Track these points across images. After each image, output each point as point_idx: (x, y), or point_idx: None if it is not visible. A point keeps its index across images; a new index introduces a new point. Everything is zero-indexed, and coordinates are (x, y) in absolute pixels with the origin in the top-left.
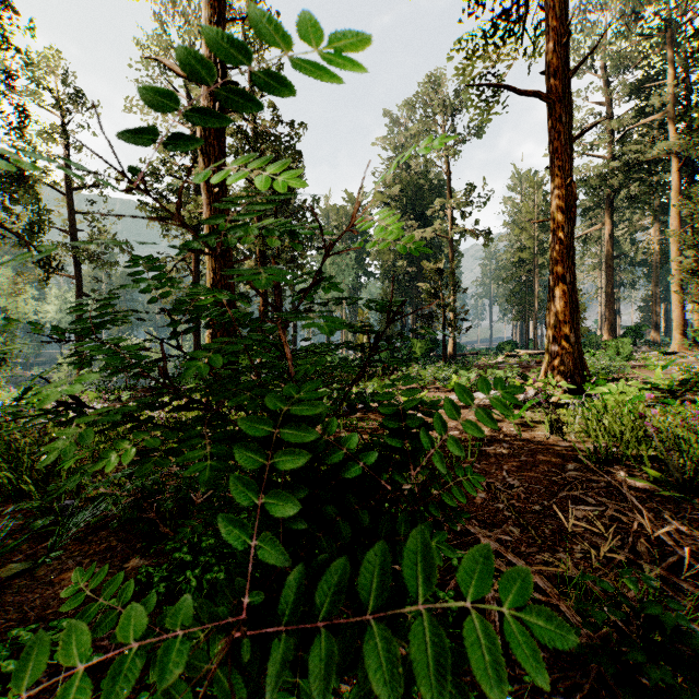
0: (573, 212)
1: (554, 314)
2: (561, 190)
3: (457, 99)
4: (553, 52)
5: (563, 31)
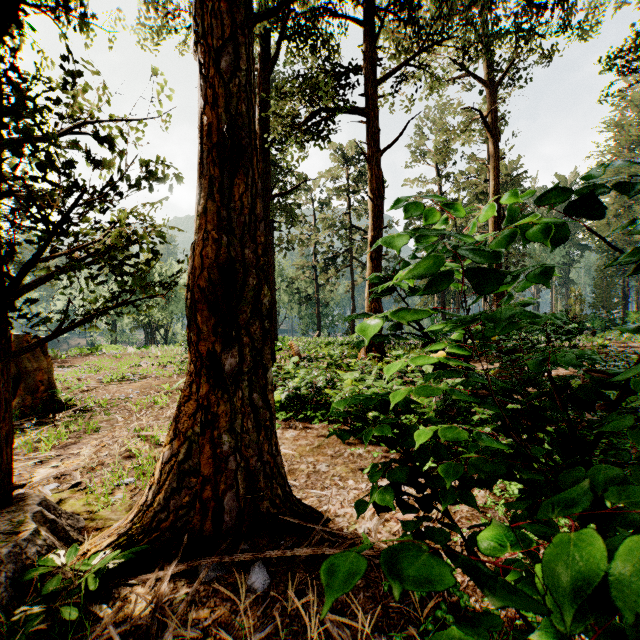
0: None
1: None
2: None
3: None
4: None
5: None
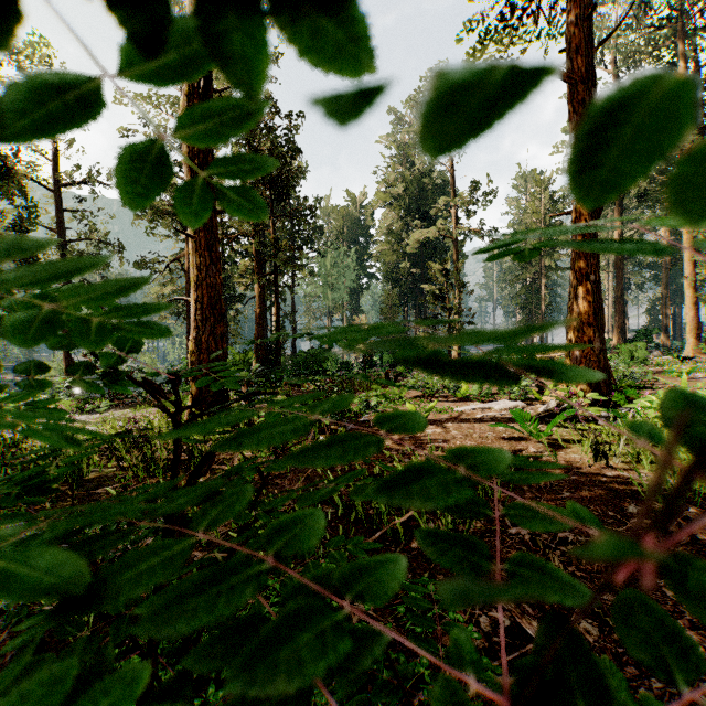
0: None
1: (576, 316)
2: None
3: None
4: (575, 27)
5: (586, 3)
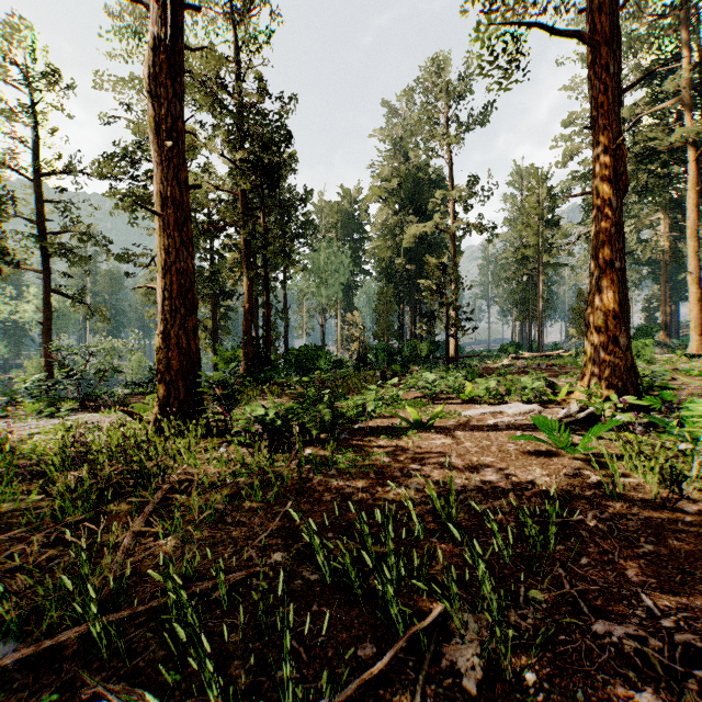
0: (623, 181)
1: (598, 308)
2: (608, 154)
3: (460, 83)
4: None
5: None
